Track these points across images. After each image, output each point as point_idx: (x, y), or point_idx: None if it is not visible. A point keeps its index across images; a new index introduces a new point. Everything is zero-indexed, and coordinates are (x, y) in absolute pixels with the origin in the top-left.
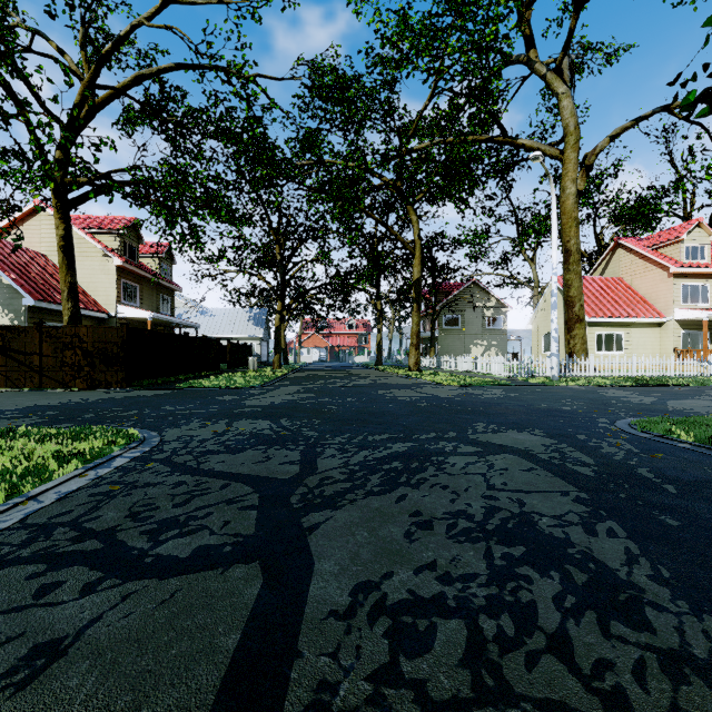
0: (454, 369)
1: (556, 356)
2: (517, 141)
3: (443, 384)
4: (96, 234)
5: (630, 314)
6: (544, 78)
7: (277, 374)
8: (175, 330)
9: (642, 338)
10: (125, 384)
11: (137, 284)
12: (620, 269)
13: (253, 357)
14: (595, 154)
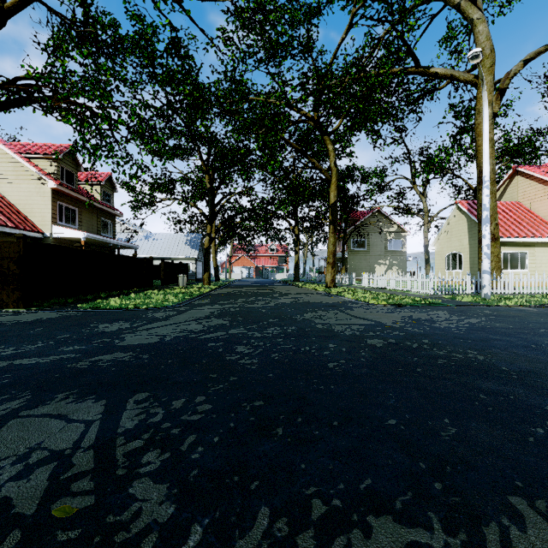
0: (367, 286)
1: (489, 273)
2: (430, 70)
3: (371, 303)
4: (33, 159)
5: (535, 234)
6: (458, 7)
7: (203, 290)
8: (122, 252)
9: (545, 257)
10: (21, 304)
11: (75, 207)
12: (518, 194)
13: (182, 275)
14: (509, 77)
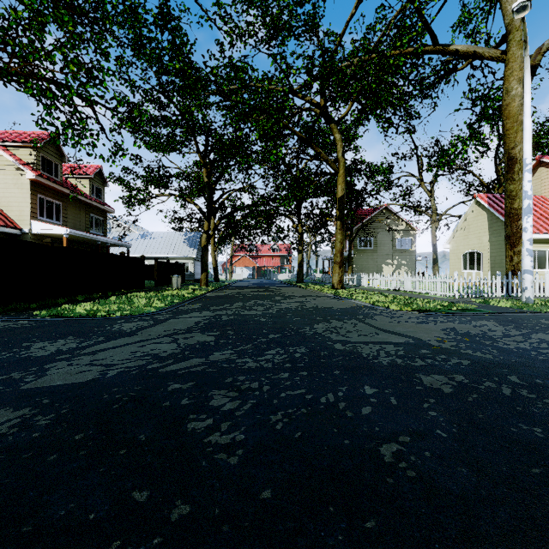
0: (377, 287)
1: (531, 273)
2: (450, 48)
3: (392, 309)
4: (10, 147)
5: None
6: None
7: (198, 292)
8: (117, 251)
9: None
10: None
11: (59, 201)
12: (542, 188)
13: (176, 275)
14: (542, 52)
